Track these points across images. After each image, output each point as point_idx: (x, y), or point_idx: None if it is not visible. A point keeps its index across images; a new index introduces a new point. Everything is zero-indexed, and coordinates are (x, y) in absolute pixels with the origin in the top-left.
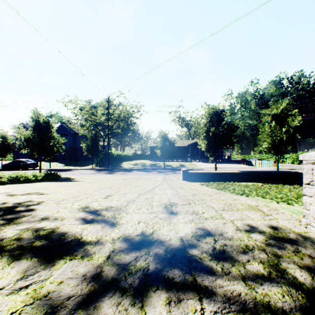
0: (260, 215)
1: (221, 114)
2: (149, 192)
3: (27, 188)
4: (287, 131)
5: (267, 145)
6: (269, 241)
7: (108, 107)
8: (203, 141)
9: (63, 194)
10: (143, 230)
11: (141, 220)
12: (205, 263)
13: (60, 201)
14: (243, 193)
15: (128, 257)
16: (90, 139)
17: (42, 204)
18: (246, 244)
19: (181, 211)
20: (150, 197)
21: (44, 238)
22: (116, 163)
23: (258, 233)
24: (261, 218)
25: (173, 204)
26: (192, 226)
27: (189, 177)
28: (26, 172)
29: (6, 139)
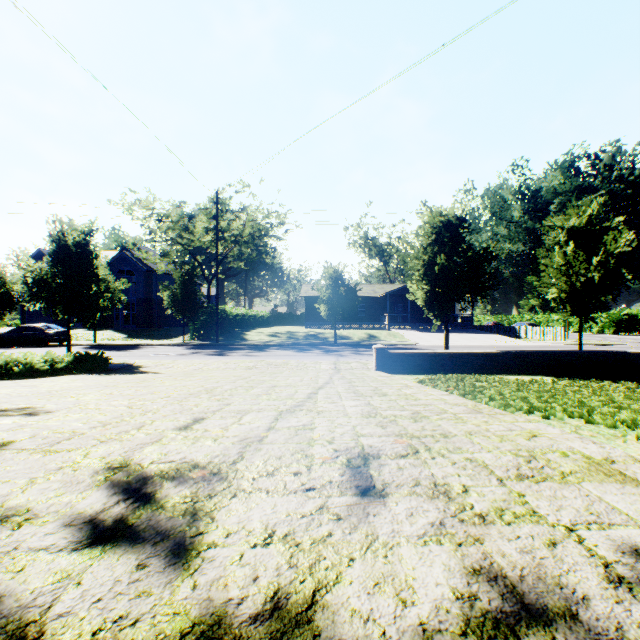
0: None
1: (458, 227)
2: (304, 406)
3: (16, 393)
4: (602, 263)
5: (556, 295)
6: None
7: (216, 215)
8: (419, 284)
9: (86, 413)
10: (279, 582)
11: (275, 528)
12: None
13: (57, 442)
14: (529, 406)
15: None
16: (179, 282)
17: (2, 452)
18: None
19: (397, 485)
20: (305, 426)
21: None
22: (234, 332)
23: None
24: None
25: (370, 456)
26: (450, 561)
27: (390, 363)
28: (28, 352)
29: (3, 281)
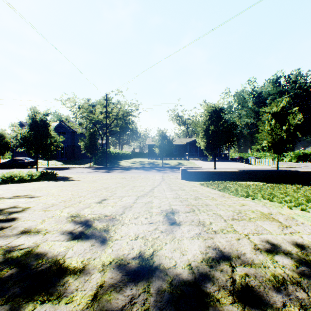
0: (278, 227)
1: (220, 112)
2: (148, 194)
3: (19, 189)
4: (287, 129)
5: (266, 144)
6: (302, 269)
7: (106, 105)
8: (202, 139)
9: (54, 197)
10: (141, 249)
11: (139, 234)
12: (227, 308)
13: (48, 207)
14: (247, 195)
15: (121, 297)
16: (88, 137)
17: (27, 210)
18: (273, 274)
19: (185, 221)
20: (149, 201)
21: (16, 264)
22: (114, 161)
23: (283, 254)
24: (280, 232)
25: (175, 212)
26: (200, 244)
27: (188, 176)
28: (21, 171)
29: (4, 137)
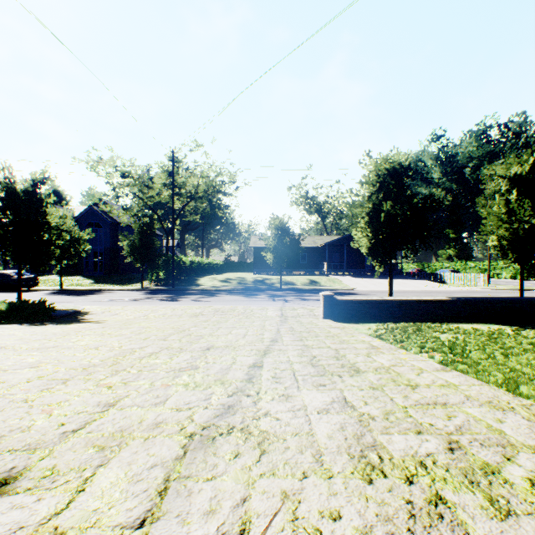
0: None
1: (402, 175)
2: (237, 412)
3: None
4: None
5: (496, 242)
6: None
7: (172, 171)
8: (364, 232)
9: None
10: None
11: None
12: None
13: None
14: None
15: None
16: (137, 232)
17: None
18: None
19: None
20: None
21: None
22: (190, 278)
23: None
24: None
25: None
26: None
27: (338, 311)
28: None
29: None
